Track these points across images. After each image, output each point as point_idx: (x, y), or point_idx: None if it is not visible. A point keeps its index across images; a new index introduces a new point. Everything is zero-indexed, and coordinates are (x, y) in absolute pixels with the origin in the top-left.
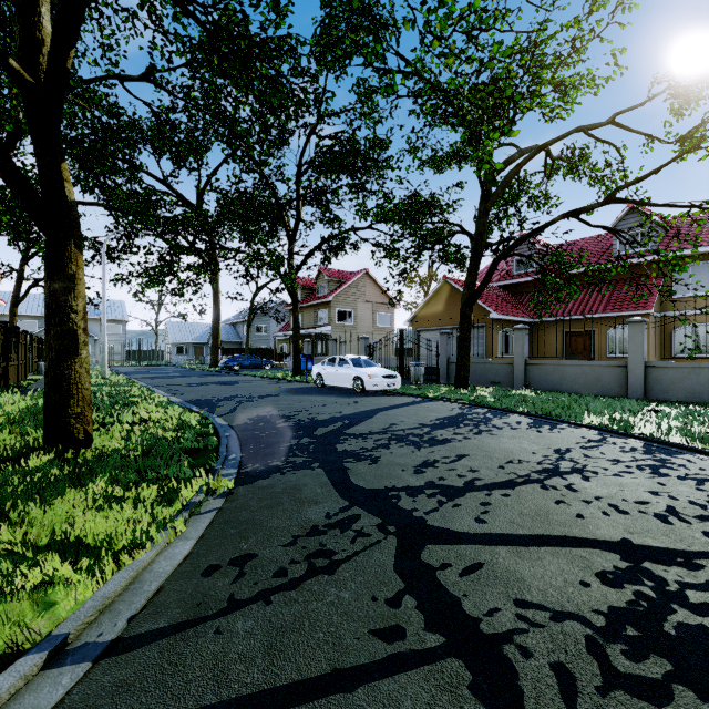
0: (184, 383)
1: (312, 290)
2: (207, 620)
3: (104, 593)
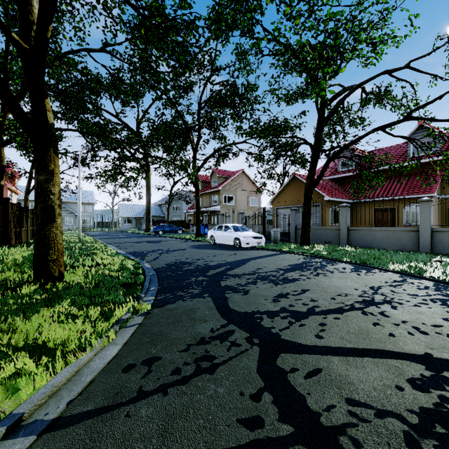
0: (127, 242)
1: (208, 183)
2: (121, 406)
3: (53, 383)
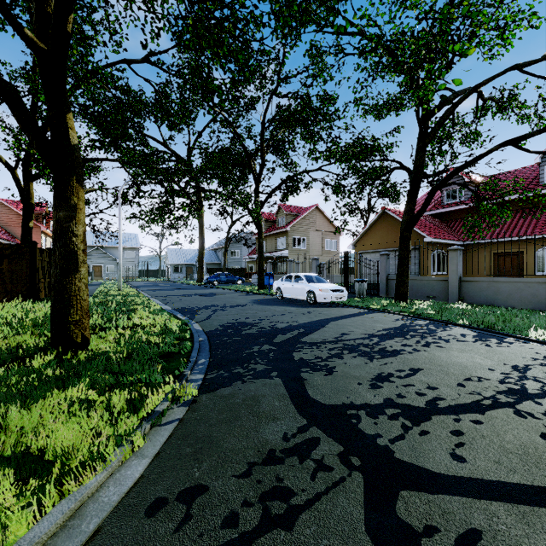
0: (176, 295)
1: (274, 222)
2: None
3: (34, 535)
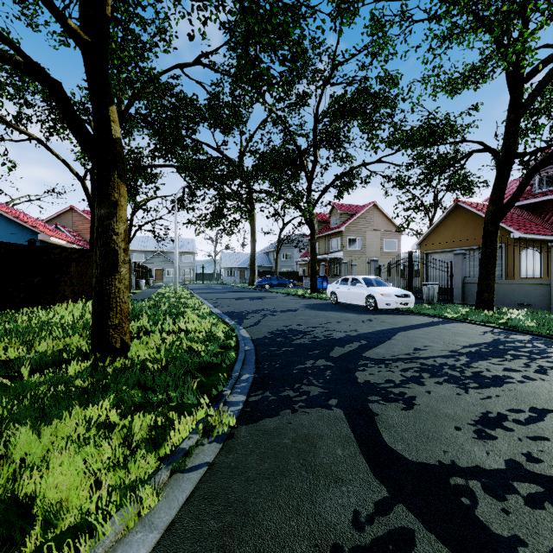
0: (227, 298)
1: (327, 223)
2: None
3: None
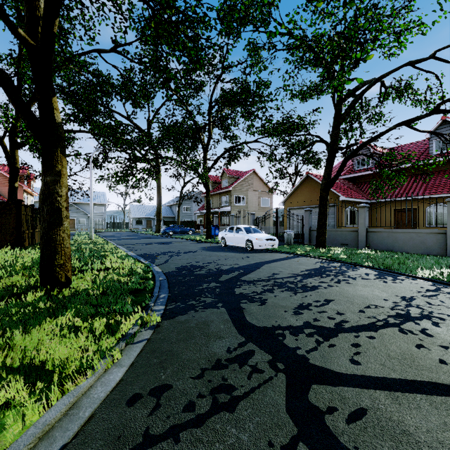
0: (138, 243)
1: (219, 184)
2: None
3: (46, 419)
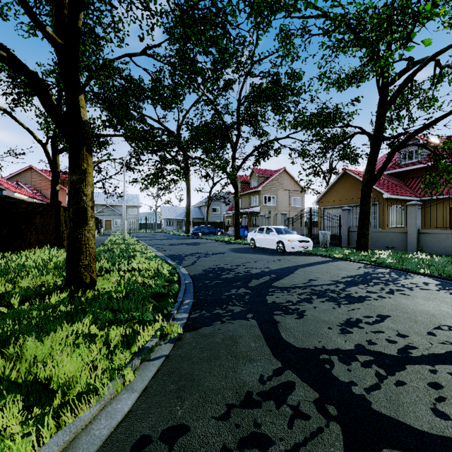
0: (167, 243)
1: (248, 184)
2: None
3: None
